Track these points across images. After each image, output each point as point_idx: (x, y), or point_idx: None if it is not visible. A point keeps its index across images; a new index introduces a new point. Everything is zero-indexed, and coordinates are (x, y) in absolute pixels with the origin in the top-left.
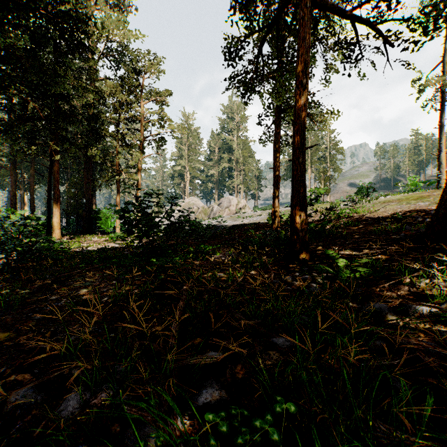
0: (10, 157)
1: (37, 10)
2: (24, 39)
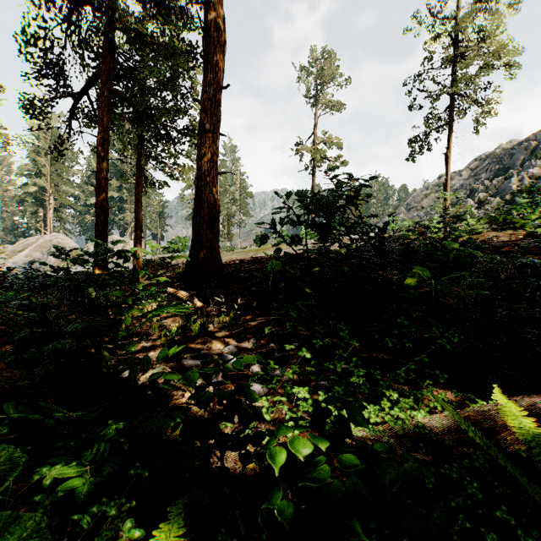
0: None
1: None
2: None
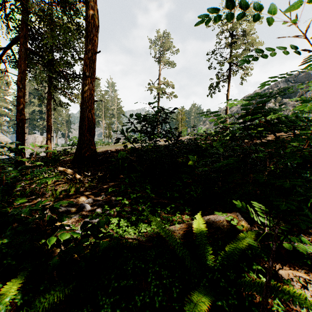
0: None
1: None
2: None
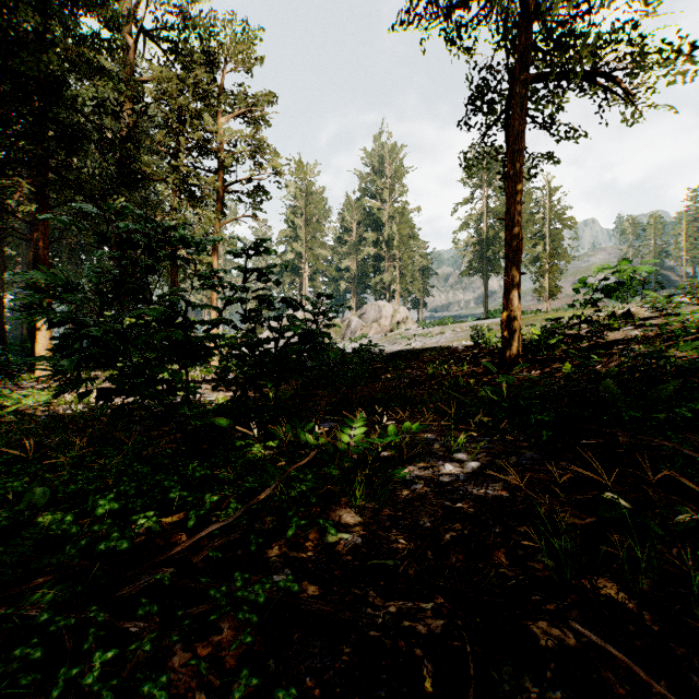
0: None
1: None
2: None
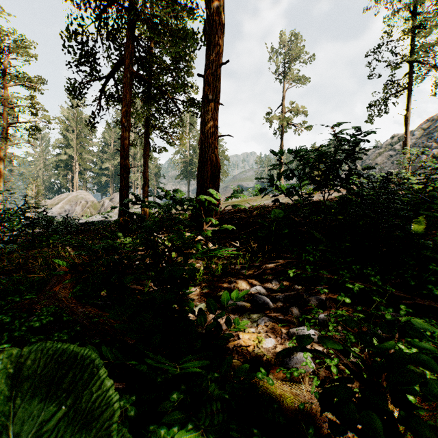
0: None
1: None
2: None
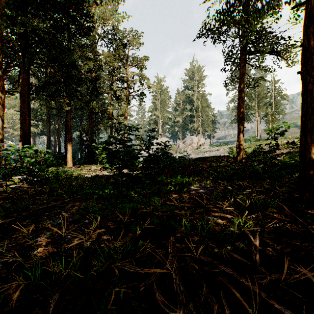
0: (45, 113)
1: (54, 1)
2: (45, 23)
